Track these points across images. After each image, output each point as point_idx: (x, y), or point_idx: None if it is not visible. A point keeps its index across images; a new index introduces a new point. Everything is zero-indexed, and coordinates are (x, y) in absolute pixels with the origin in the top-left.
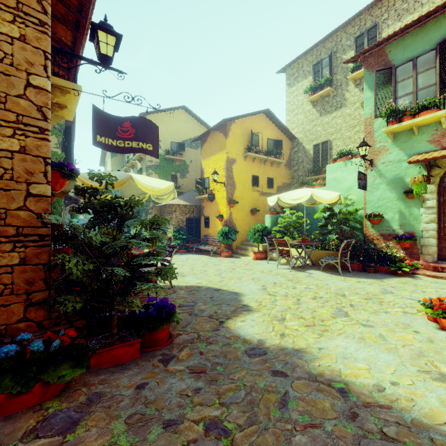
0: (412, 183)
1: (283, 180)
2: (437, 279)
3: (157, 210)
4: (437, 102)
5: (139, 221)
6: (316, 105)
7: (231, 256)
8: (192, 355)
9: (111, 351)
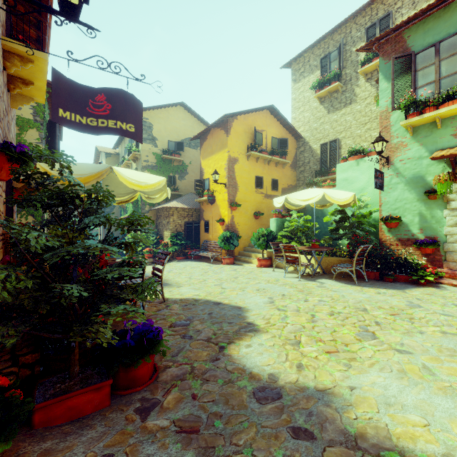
0: (436, 182)
1: (288, 182)
2: None
3: (153, 214)
4: None
5: (115, 220)
6: (324, 102)
7: (233, 263)
8: (182, 401)
9: (67, 401)
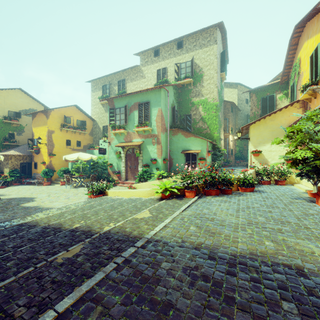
0: (116, 154)
1: (88, 142)
2: (121, 186)
3: None
4: (125, 125)
5: None
6: (104, 106)
7: (50, 184)
8: (2, 211)
9: None
